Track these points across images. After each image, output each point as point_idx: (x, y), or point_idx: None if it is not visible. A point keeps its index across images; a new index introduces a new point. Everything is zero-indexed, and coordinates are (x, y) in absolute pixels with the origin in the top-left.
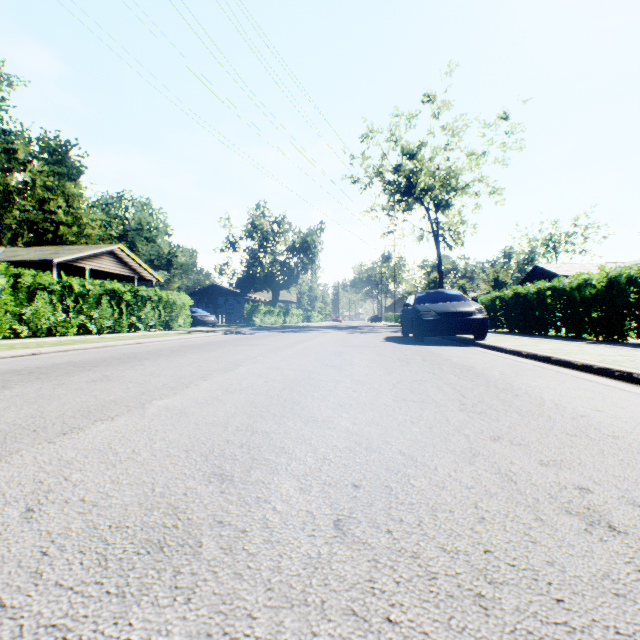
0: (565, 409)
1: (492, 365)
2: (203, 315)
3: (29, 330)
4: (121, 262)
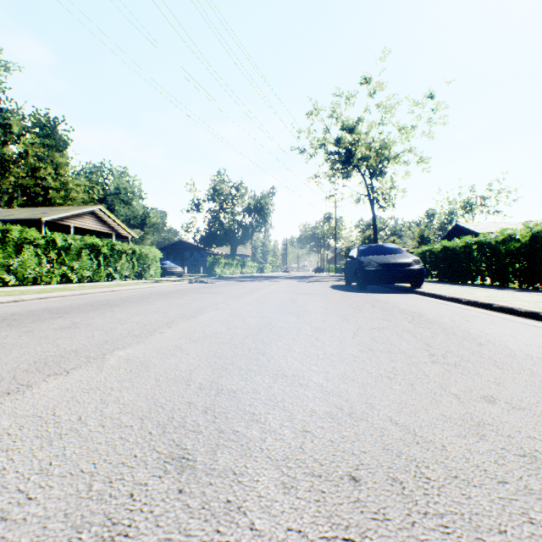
0: (541, 360)
1: (439, 312)
2: (171, 266)
3: (16, 279)
4: (101, 221)
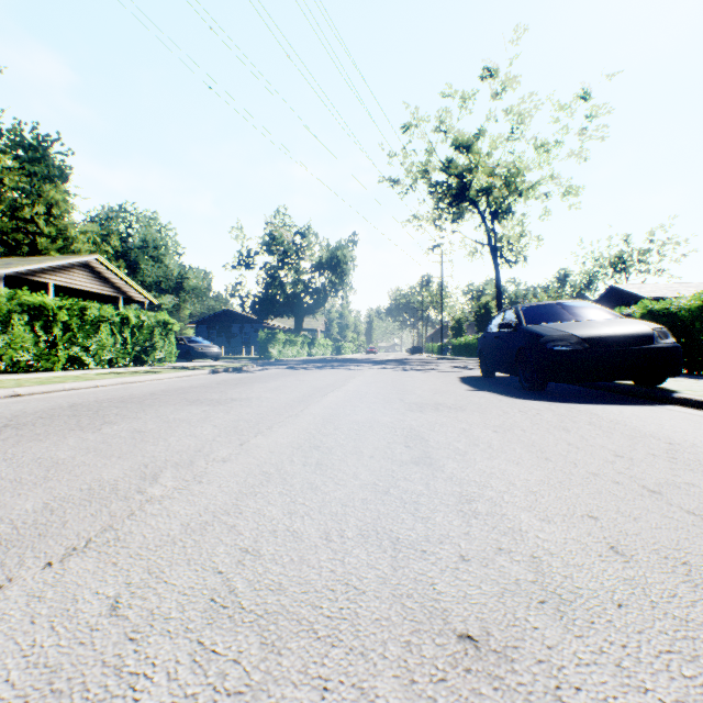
0: None
1: None
2: (203, 345)
3: None
4: (100, 278)
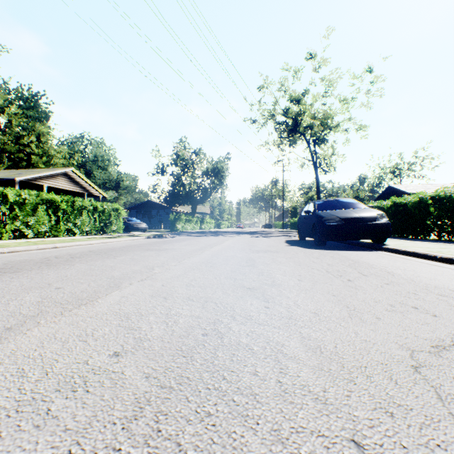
0: None
1: None
2: (136, 222)
3: None
4: (73, 181)
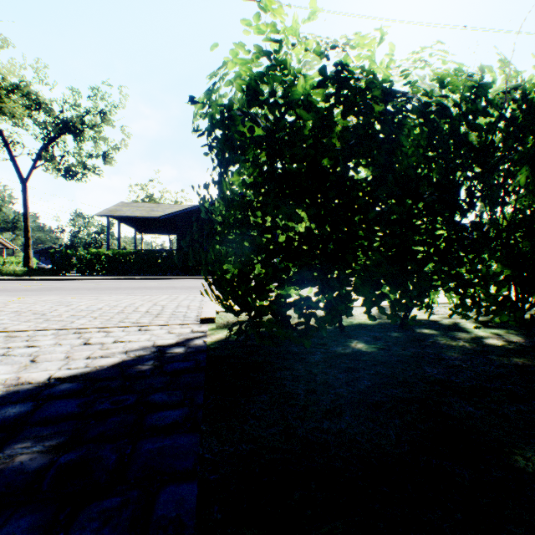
0: None
1: None
2: (43, 265)
3: None
4: None
